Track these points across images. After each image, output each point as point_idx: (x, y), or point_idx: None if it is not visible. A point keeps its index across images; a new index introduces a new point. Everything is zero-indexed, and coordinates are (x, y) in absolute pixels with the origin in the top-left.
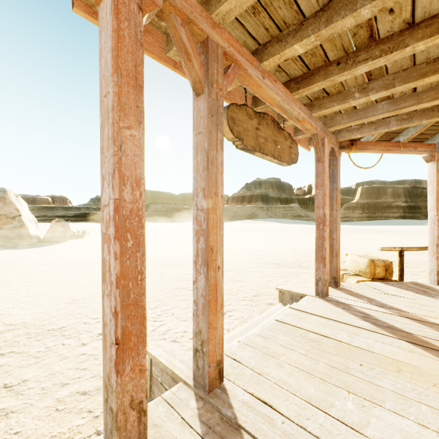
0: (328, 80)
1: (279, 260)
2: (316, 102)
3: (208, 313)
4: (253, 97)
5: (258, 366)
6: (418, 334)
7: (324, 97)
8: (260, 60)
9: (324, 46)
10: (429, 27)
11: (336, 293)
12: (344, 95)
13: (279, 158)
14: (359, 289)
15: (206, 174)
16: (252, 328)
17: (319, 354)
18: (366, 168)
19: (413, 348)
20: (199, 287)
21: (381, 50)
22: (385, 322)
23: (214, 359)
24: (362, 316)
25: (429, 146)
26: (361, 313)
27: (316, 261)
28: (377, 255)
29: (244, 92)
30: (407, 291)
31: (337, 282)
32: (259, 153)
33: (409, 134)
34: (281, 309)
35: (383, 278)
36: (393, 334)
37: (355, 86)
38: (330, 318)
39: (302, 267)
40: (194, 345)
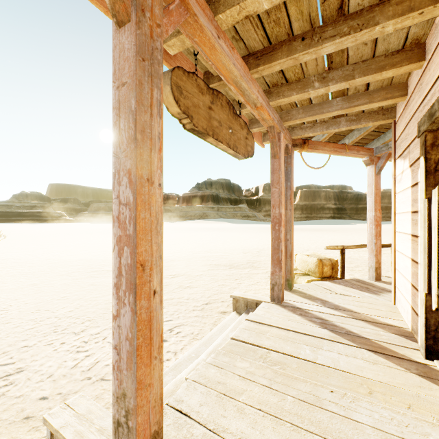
0: (291, 58)
1: (231, 261)
2: (274, 89)
3: (135, 366)
4: (205, 73)
5: (212, 418)
6: (375, 339)
7: (283, 85)
8: (215, 11)
9: (290, 12)
10: (400, 5)
11: (291, 296)
12: (304, 83)
13: (235, 148)
14: (311, 290)
15: (133, 148)
16: (204, 349)
17: (285, 383)
18: (316, 168)
19: (376, 358)
20: (122, 325)
21: (349, 26)
22: (343, 327)
23: (146, 433)
24: (320, 323)
25: (368, 150)
26: (318, 318)
27: (272, 264)
28: (318, 252)
29: (194, 63)
30: (353, 289)
31: (291, 284)
32: (212, 139)
33: (354, 137)
34: (236, 318)
35: (329, 277)
36: (353, 342)
37: (315, 75)
38: (289, 329)
39: (254, 267)
40: (115, 415)
